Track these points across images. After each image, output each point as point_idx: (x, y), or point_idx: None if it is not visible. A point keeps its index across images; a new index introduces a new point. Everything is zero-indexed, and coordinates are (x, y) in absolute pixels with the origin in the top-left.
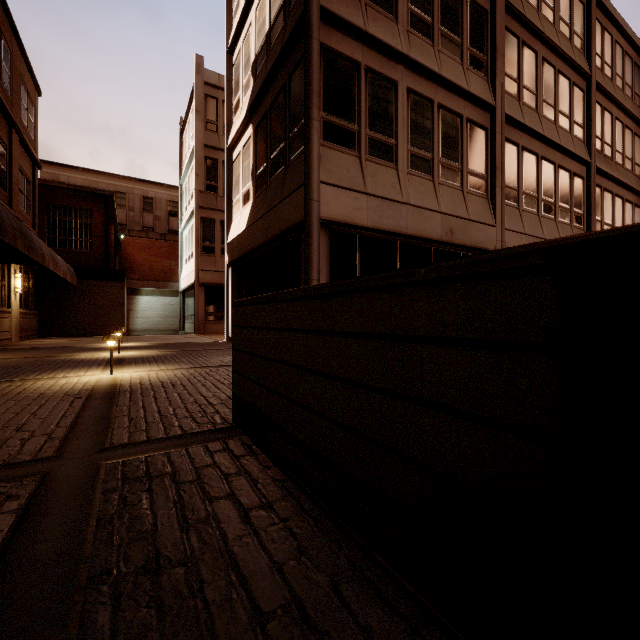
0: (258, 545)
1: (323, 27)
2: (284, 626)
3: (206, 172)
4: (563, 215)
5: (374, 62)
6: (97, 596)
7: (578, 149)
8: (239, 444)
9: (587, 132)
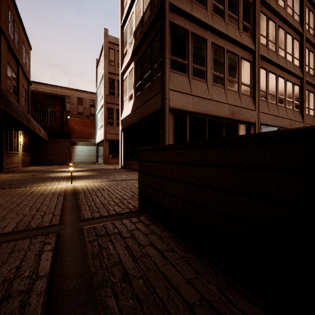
0: (174, 269)
1: (171, 13)
2: (202, 310)
3: (109, 85)
4: (289, 104)
5: (195, 30)
6: (105, 293)
7: (296, 71)
8: (146, 219)
9: (301, 62)
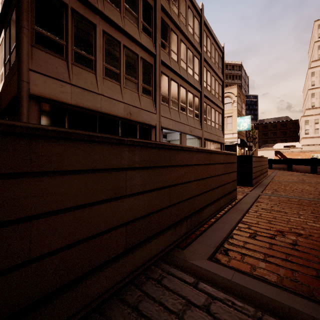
0: None
1: None
2: None
3: None
4: (190, 113)
5: (79, 8)
6: None
7: (196, 84)
8: None
9: (200, 78)
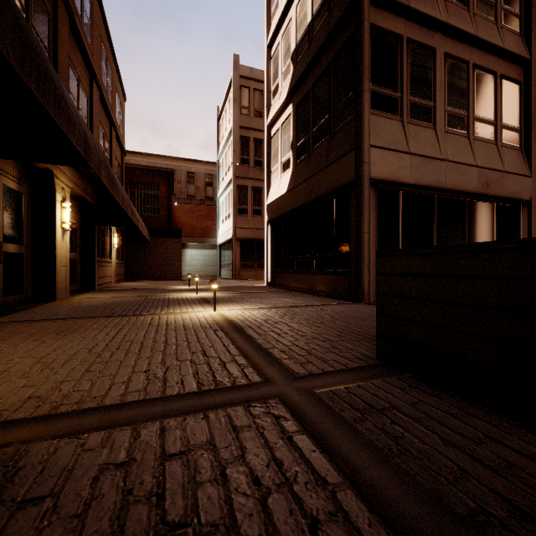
0: None
1: (371, 9)
2: None
3: (241, 148)
4: None
5: (414, 33)
6: None
7: None
8: (415, 382)
9: None
